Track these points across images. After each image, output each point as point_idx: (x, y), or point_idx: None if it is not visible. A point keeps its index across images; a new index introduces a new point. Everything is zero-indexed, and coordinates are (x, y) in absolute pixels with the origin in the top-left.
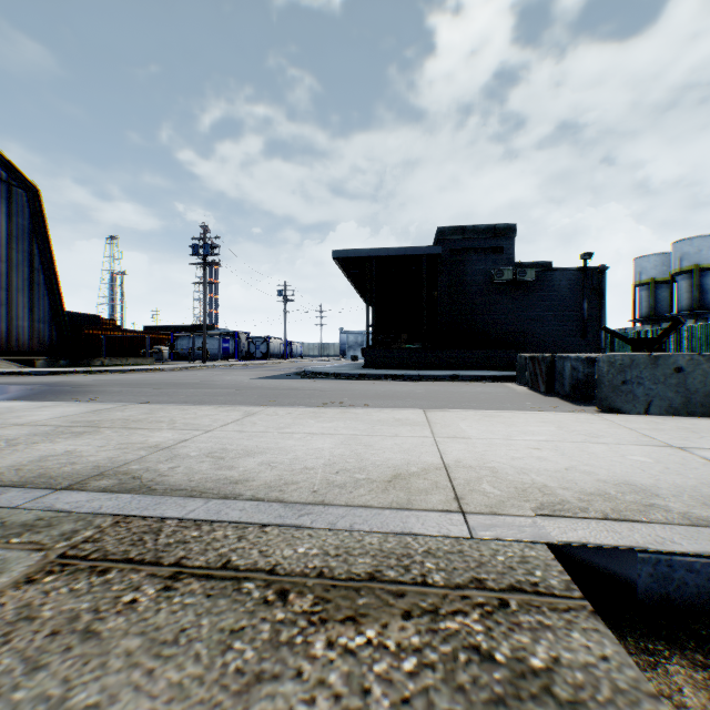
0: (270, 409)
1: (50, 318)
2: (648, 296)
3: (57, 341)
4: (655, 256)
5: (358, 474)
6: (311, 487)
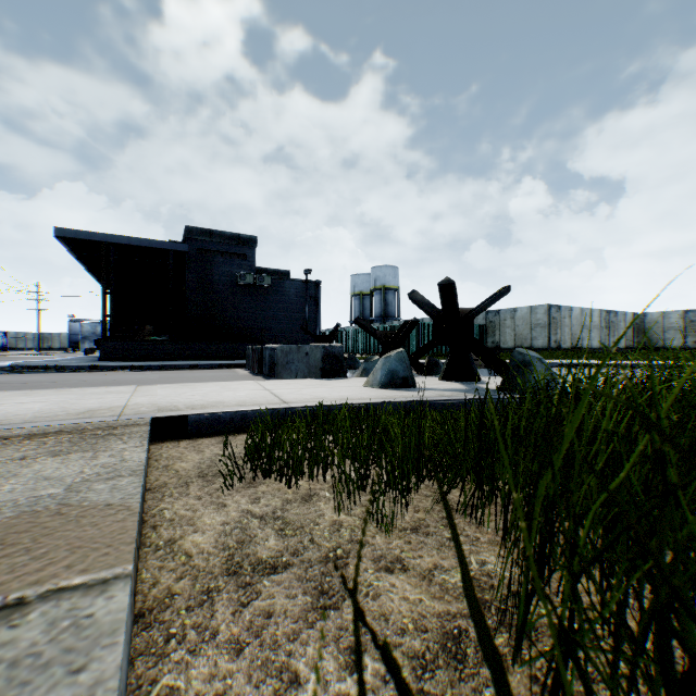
0: None
1: None
2: (360, 304)
3: None
4: (363, 276)
5: (62, 413)
6: (24, 419)
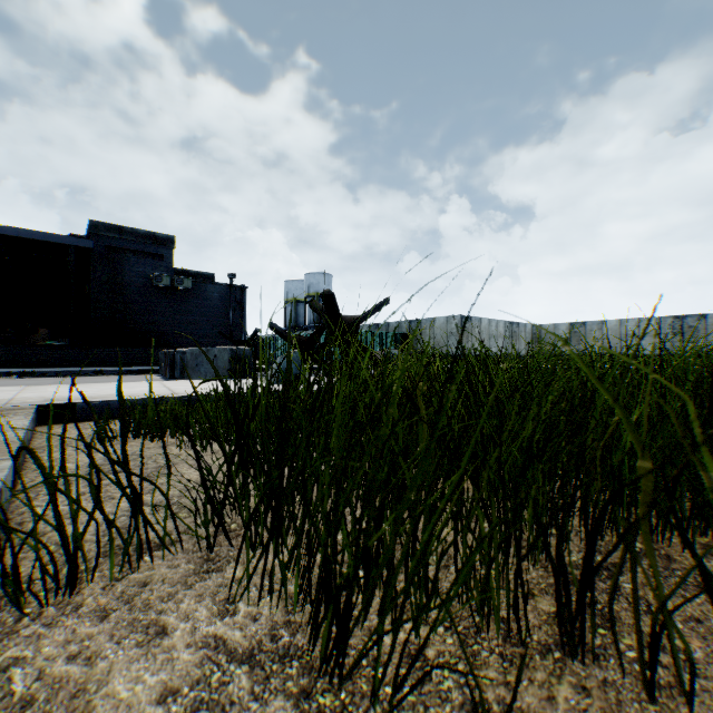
0: None
1: None
2: (293, 311)
3: None
4: (297, 282)
5: None
6: None
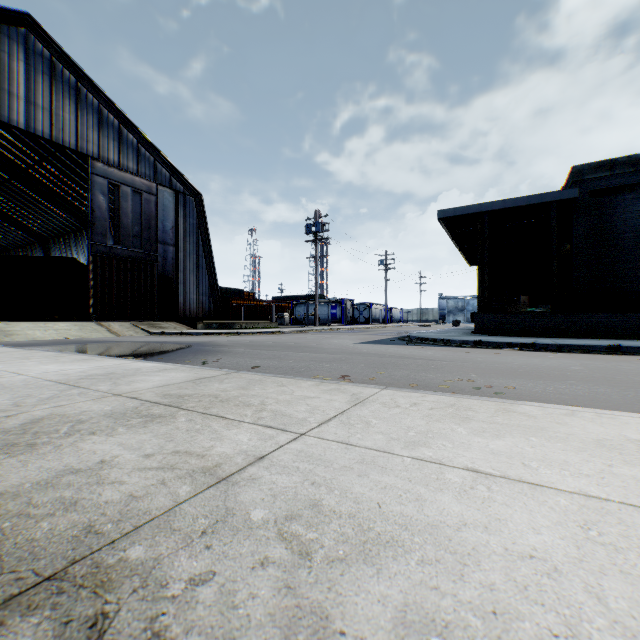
0: (384, 394)
1: (208, 292)
2: None
3: (212, 309)
4: None
5: None
6: None
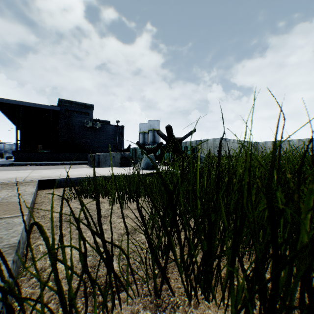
0: None
1: None
2: (143, 137)
3: None
4: (144, 124)
5: None
6: None
